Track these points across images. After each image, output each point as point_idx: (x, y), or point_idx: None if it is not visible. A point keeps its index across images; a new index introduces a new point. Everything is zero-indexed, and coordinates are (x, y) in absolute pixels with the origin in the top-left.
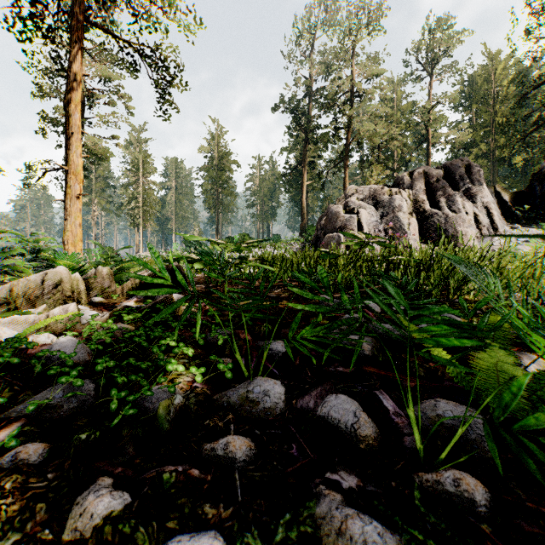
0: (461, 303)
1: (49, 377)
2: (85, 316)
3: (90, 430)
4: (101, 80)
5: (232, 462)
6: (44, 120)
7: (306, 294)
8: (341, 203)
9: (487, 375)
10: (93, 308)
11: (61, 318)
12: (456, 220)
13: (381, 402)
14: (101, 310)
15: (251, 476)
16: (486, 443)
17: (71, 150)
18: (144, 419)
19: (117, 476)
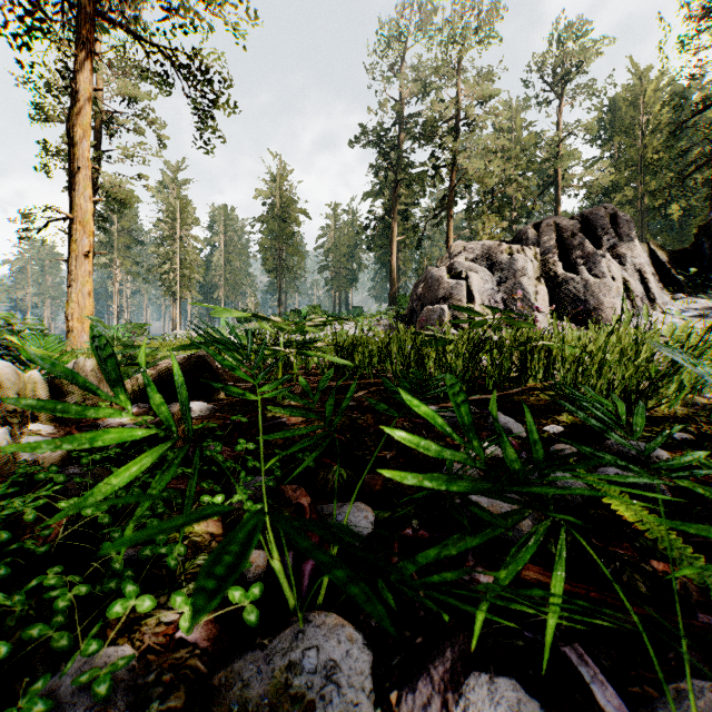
0: None
1: None
2: None
3: None
4: (124, 100)
5: None
6: (47, 153)
7: (421, 447)
8: (444, 265)
9: None
10: (58, 429)
11: None
12: (600, 288)
13: (588, 692)
14: (71, 432)
15: None
16: None
17: (78, 191)
18: None
19: None
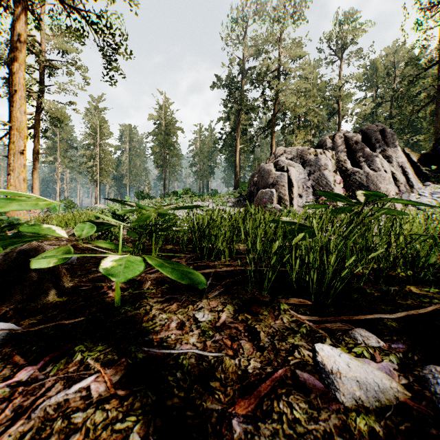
0: None
1: None
2: None
3: None
4: (59, 52)
5: None
6: (7, 86)
7: None
8: (271, 162)
9: None
10: None
11: None
12: (377, 178)
13: None
14: None
15: None
16: None
17: (15, 107)
18: None
19: None
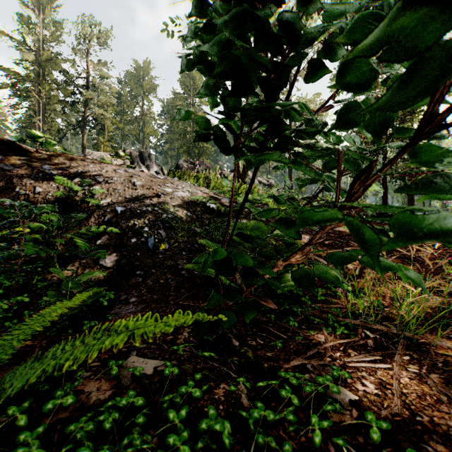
0: None
1: None
2: None
3: None
4: None
5: None
6: None
7: None
8: None
9: None
10: None
11: None
12: None
13: None
14: None
15: None
16: None
17: None
18: None
19: None
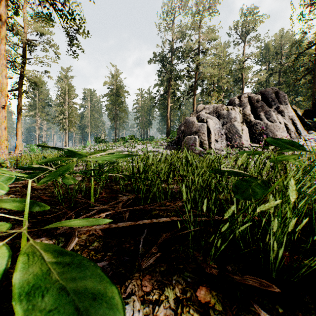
0: None
1: None
2: None
3: None
4: (37, 34)
5: None
6: None
7: None
8: (194, 116)
9: None
10: None
11: None
12: (274, 128)
13: None
14: None
15: None
16: None
17: None
18: None
19: None
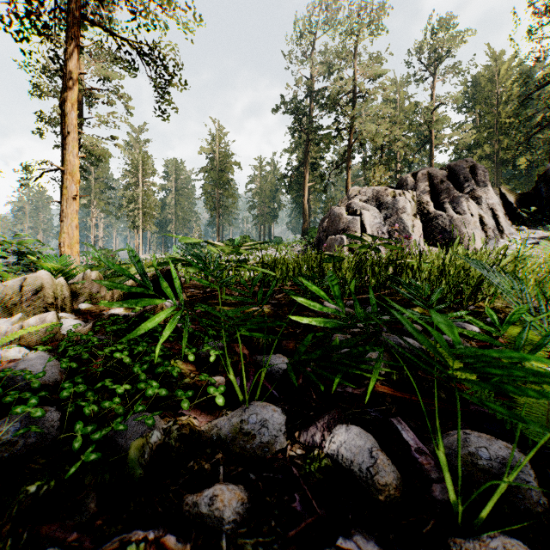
0: (490, 315)
1: (11, 402)
2: (66, 326)
3: (44, 478)
4: (100, 79)
5: (218, 523)
6: (42, 120)
7: (311, 306)
8: (343, 205)
9: (533, 408)
10: (78, 316)
11: (35, 329)
12: (461, 222)
13: (399, 434)
14: (87, 318)
15: (242, 543)
16: (533, 491)
17: (68, 150)
18: (114, 460)
19: (69, 546)
